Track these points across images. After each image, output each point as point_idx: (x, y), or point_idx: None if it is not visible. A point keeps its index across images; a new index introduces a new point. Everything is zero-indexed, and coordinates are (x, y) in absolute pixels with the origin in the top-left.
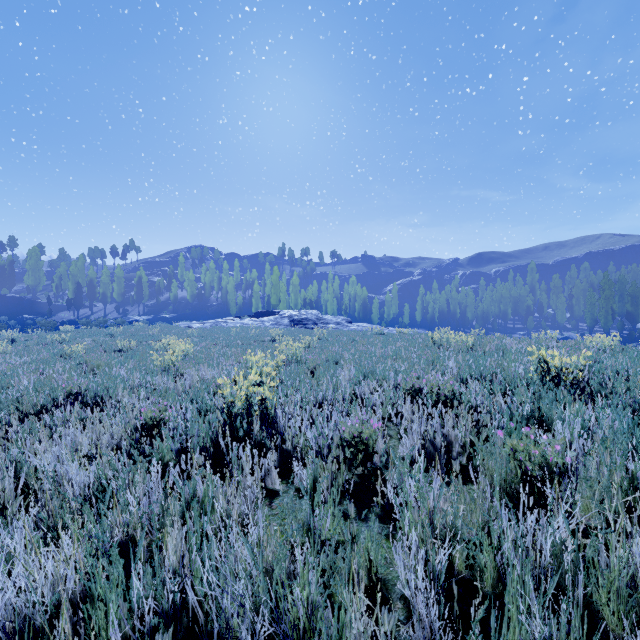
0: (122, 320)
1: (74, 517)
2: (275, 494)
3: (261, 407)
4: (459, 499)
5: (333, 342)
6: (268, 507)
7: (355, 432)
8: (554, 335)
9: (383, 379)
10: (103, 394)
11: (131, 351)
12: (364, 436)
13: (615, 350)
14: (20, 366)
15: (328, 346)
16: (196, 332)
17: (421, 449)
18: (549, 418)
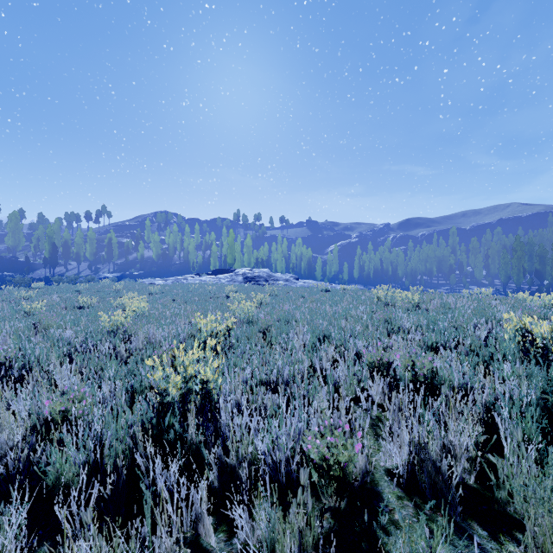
0: (92, 277)
1: None
2: None
3: (203, 391)
4: None
5: (283, 299)
6: None
7: (328, 455)
8: (489, 292)
9: (340, 345)
10: (33, 364)
11: (91, 308)
12: (342, 461)
13: None
14: None
15: (279, 303)
16: (157, 288)
17: (406, 454)
18: None
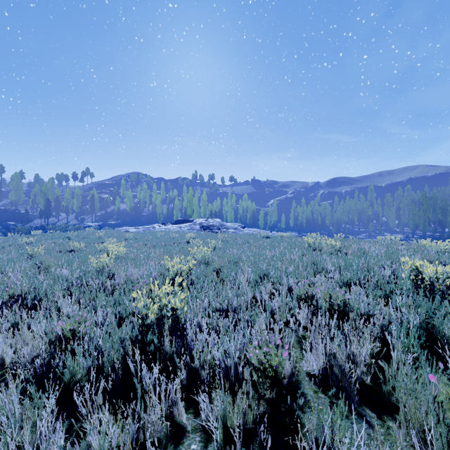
0: (78, 226)
1: None
2: (181, 433)
3: (173, 316)
4: (383, 447)
5: (232, 244)
6: None
7: (264, 360)
8: (397, 239)
9: (276, 281)
10: (42, 295)
11: (80, 251)
12: (274, 364)
13: None
14: None
15: (229, 248)
16: (132, 235)
17: (322, 362)
18: (440, 331)
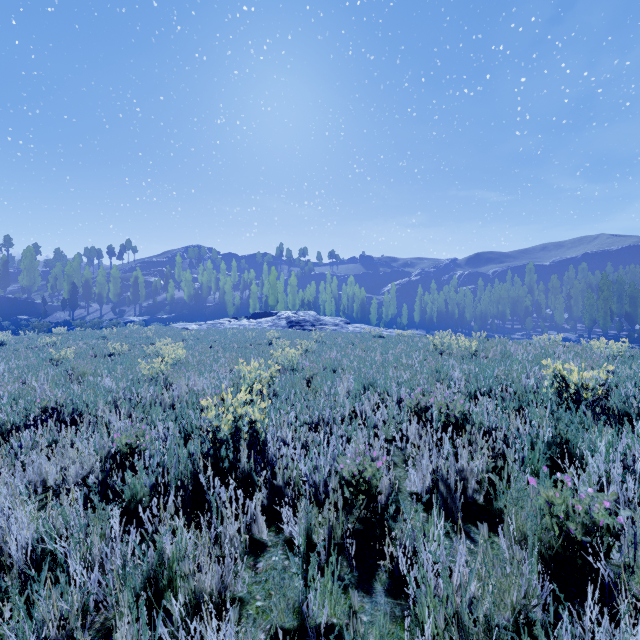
0: (117, 321)
1: (3, 598)
2: (262, 548)
3: (251, 430)
4: None
5: (331, 346)
6: (252, 570)
7: (356, 471)
8: (558, 339)
9: (384, 392)
10: (82, 409)
11: (122, 355)
12: (367, 475)
13: (625, 357)
14: (4, 373)
15: (326, 350)
16: (192, 334)
17: (430, 482)
18: (574, 446)
